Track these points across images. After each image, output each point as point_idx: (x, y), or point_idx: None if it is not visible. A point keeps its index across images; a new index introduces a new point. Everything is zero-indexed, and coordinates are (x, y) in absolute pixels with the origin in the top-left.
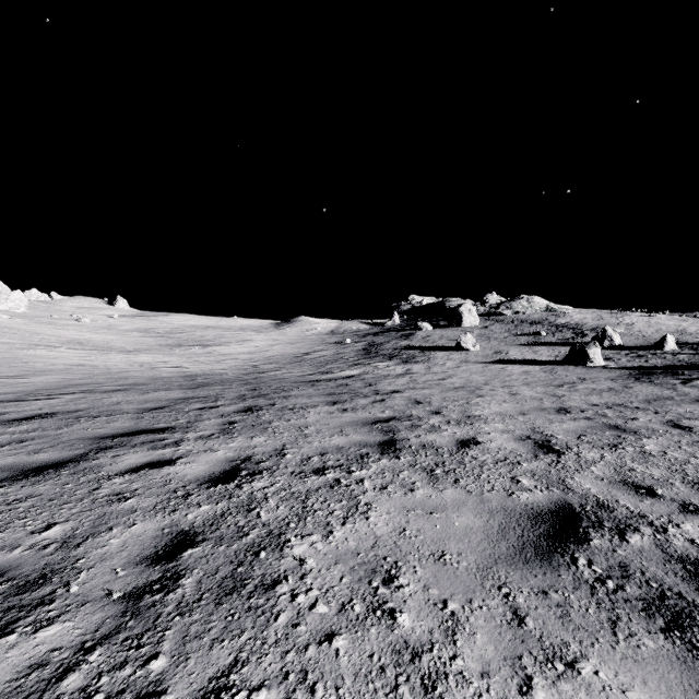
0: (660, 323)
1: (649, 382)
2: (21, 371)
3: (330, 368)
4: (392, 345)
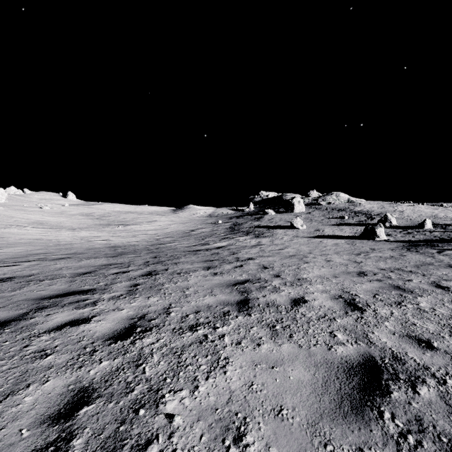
0: (421, 211)
1: (416, 252)
2: None
3: (207, 241)
4: (249, 225)
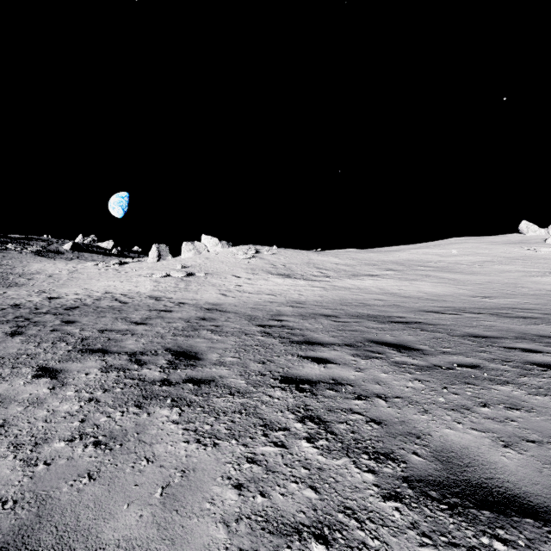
0: None
1: None
2: (498, 294)
3: None
4: None
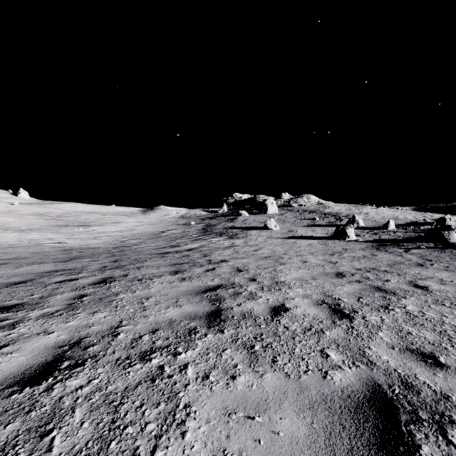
0: (383, 213)
1: (385, 251)
2: None
3: (178, 243)
4: (222, 226)
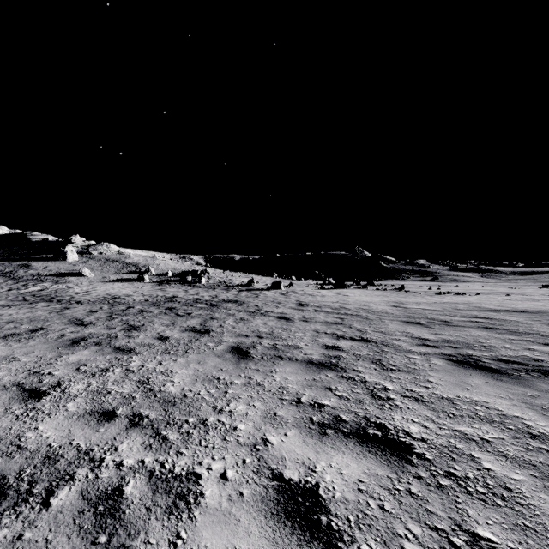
0: (169, 265)
1: (161, 286)
2: None
3: (12, 287)
4: (26, 273)
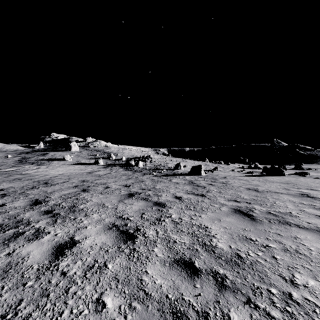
0: (131, 153)
1: (105, 168)
2: None
3: None
4: (35, 158)
